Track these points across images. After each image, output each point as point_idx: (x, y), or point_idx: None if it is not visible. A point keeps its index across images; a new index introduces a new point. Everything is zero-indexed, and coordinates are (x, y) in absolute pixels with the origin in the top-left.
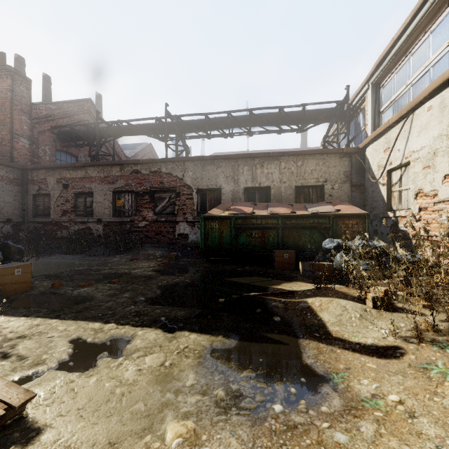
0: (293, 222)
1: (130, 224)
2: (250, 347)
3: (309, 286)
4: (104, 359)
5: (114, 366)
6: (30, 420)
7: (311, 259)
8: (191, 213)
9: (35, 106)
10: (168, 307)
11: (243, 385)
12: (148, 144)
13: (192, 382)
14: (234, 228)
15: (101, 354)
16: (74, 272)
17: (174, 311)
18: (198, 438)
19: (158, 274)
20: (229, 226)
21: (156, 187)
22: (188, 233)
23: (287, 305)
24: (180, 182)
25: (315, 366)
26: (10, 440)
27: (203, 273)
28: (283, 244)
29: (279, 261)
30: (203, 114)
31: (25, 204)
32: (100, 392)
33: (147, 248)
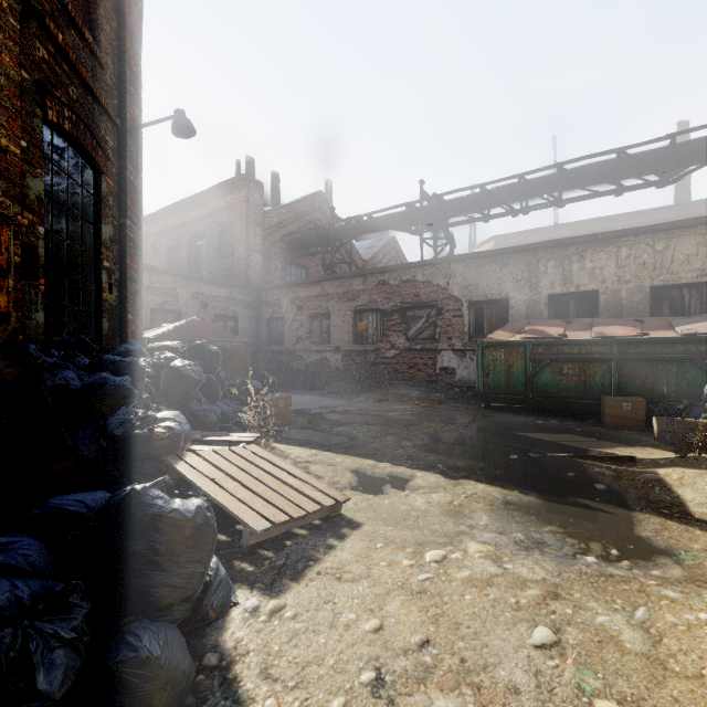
0: (642, 350)
1: (374, 353)
2: (557, 508)
3: (668, 455)
4: (390, 489)
5: (402, 495)
6: (348, 517)
7: (679, 415)
8: (460, 338)
9: (267, 215)
10: (443, 456)
11: (547, 536)
12: (390, 237)
13: (486, 523)
14: (531, 360)
15: (385, 485)
16: (321, 410)
17: (451, 460)
18: (499, 558)
19: (420, 420)
20: (522, 358)
21: (408, 302)
22: (455, 367)
23: (620, 474)
24: (443, 292)
25: (653, 540)
26: (341, 524)
27: (482, 424)
28: (622, 387)
29: (613, 414)
30: (476, 187)
31: (259, 330)
32: (396, 511)
33: (398, 386)
